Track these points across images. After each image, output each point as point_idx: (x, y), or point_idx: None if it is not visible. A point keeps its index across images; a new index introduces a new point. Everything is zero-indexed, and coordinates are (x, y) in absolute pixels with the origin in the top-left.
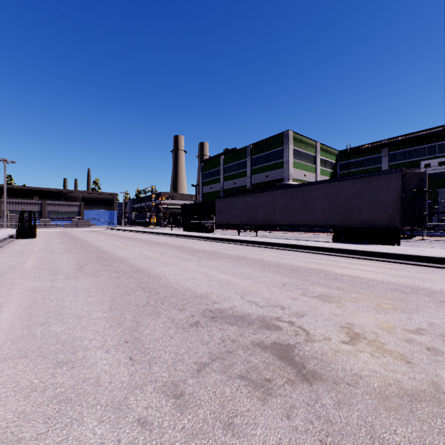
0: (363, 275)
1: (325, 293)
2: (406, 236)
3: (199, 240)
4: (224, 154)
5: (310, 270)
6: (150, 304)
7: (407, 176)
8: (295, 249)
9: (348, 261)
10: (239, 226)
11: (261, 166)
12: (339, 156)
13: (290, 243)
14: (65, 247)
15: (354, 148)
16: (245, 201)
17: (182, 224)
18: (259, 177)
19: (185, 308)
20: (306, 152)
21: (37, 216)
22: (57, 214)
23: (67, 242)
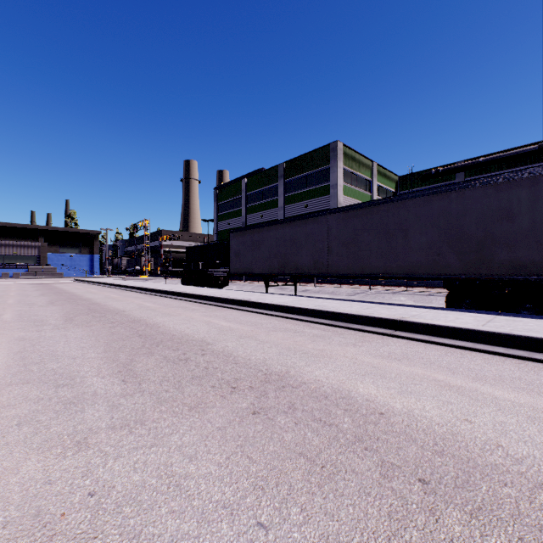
0: None
1: None
2: None
3: (192, 304)
4: (247, 177)
5: None
6: None
7: None
8: (401, 331)
9: None
10: (268, 276)
11: (299, 192)
12: (400, 183)
13: (385, 317)
14: None
15: (419, 173)
16: (277, 234)
17: (181, 273)
18: (296, 208)
19: None
20: (360, 174)
21: None
22: (4, 259)
23: None
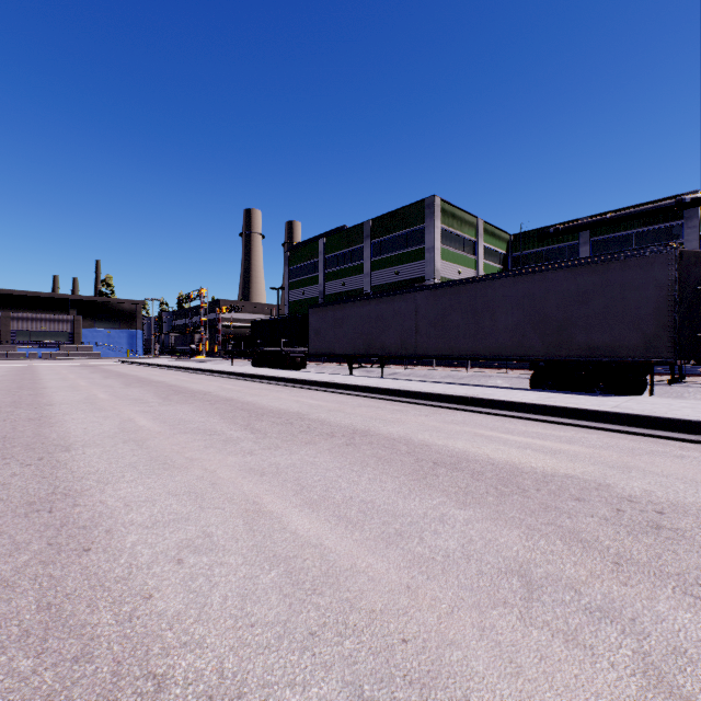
0: None
1: None
2: (676, 378)
3: (274, 386)
4: (326, 236)
5: (549, 481)
6: None
7: (685, 260)
8: (470, 406)
9: (609, 443)
10: (351, 357)
11: (388, 256)
12: (512, 243)
13: (459, 394)
14: None
15: (535, 231)
16: (362, 311)
17: (250, 353)
18: (384, 275)
19: None
20: (462, 235)
21: None
22: (30, 336)
23: None
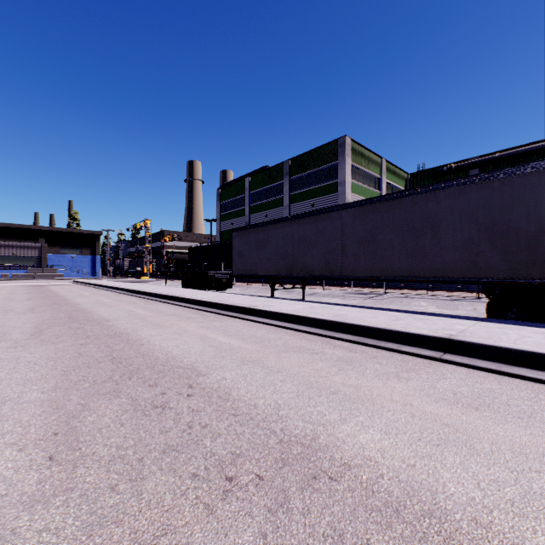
0: None
1: None
2: None
3: (189, 310)
4: (251, 175)
5: None
6: None
7: None
8: (452, 354)
9: None
10: (273, 279)
11: (305, 190)
12: (409, 181)
13: (429, 333)
14: None
15: (430, 170)
16: (284, 233)
17: (181, 275)
18: (301, 207)
19: None
20: (369, 171)
21: None
22: (3, 260)
23: None
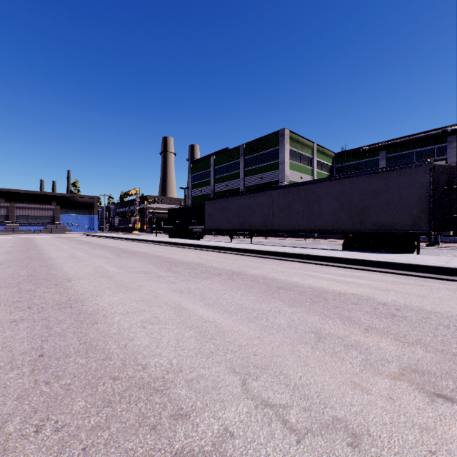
0: (429, 306)
1: (409, 360)
2: (432, 243)
3: (184, 249)
4: (216, 154)
5: (341, 296)
6: (3, 432)
7: (436, 171)
8: (303, 259)
9: (382, 278)
10: (232, 231)
11: (255, 167)
12: (336, 158)
13: (297, 252)
14: (1, 259)
15: (351, 150)
16: (238, 202)
17: (168, 229)
18: (253, 179)
19: (90, 455)
20: (303, 153)
21: (3, 221)
22: (27, 219)
23: (14, 251)
